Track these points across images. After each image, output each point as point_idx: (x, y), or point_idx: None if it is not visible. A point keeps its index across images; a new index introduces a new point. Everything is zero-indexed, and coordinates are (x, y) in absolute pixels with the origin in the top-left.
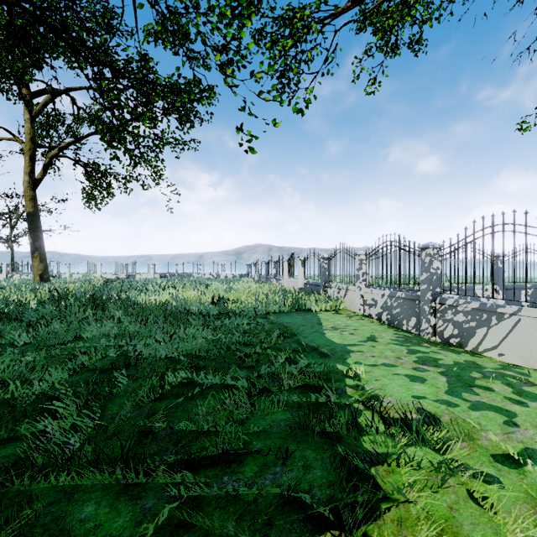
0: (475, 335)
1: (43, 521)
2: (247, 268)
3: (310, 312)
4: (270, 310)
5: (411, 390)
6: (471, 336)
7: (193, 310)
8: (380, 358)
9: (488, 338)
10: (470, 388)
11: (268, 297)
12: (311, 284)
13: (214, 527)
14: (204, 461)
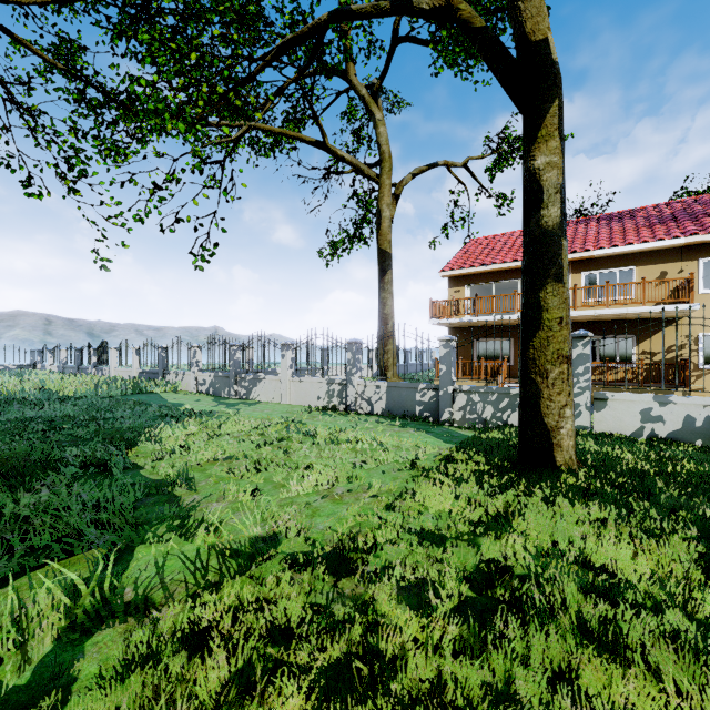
0: (252, 391)
1: (85, 433)
2: (33, 355)
3: (152, 393)
4: (113, 394)
5: (210, 409)
6: (251, 392)
7: (28, 398)
8: (200, 404)
9: (257, 392)
10: (234, 406)
11: (109, 383)
12: (149, 372)
13: (144, 425)
14: (129, 424)
